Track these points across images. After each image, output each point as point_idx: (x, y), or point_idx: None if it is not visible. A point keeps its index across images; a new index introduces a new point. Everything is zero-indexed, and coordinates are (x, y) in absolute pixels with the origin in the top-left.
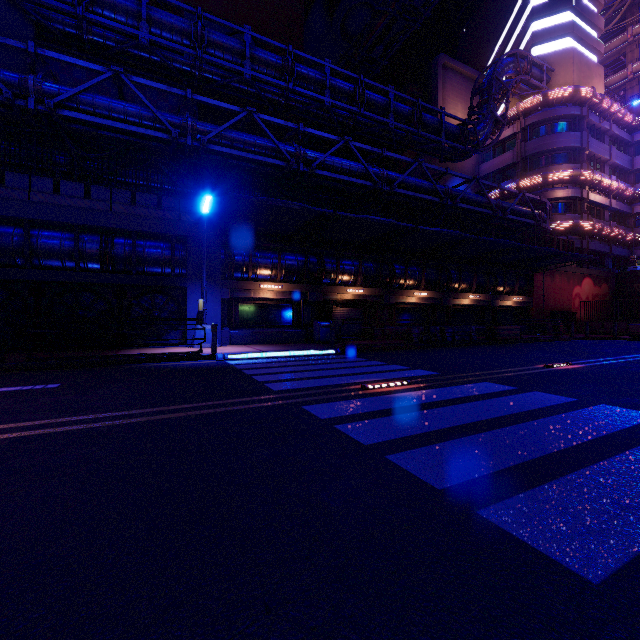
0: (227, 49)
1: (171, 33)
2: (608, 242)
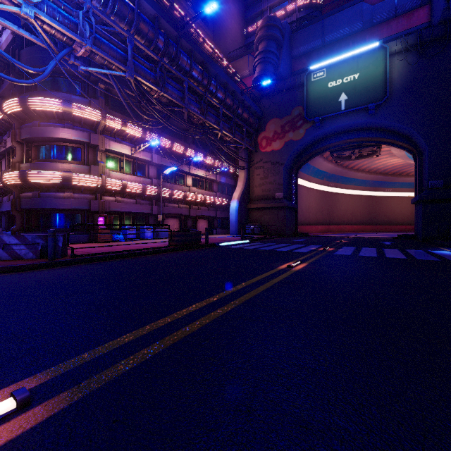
0: None
1: None
2: None
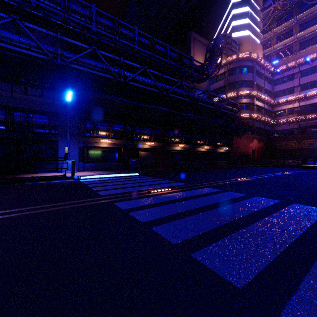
0: (82, 15)
1: (50, 2)
2: (264, 123)
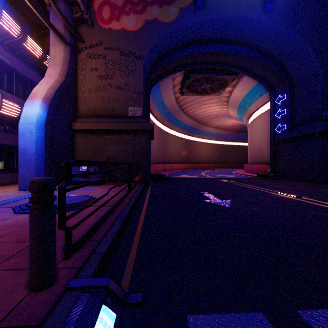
0: None
1: None
2: None
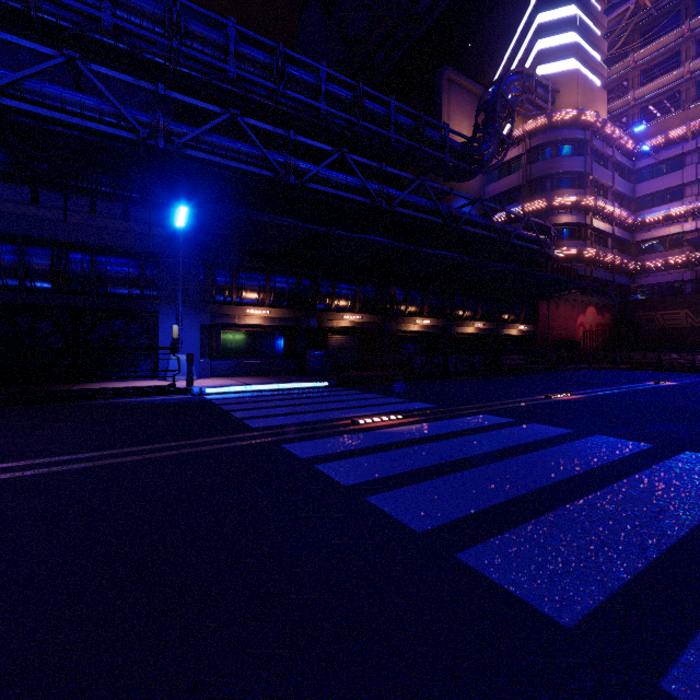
0: (208, 42)
1: (141, 18)
2: (611, 270)
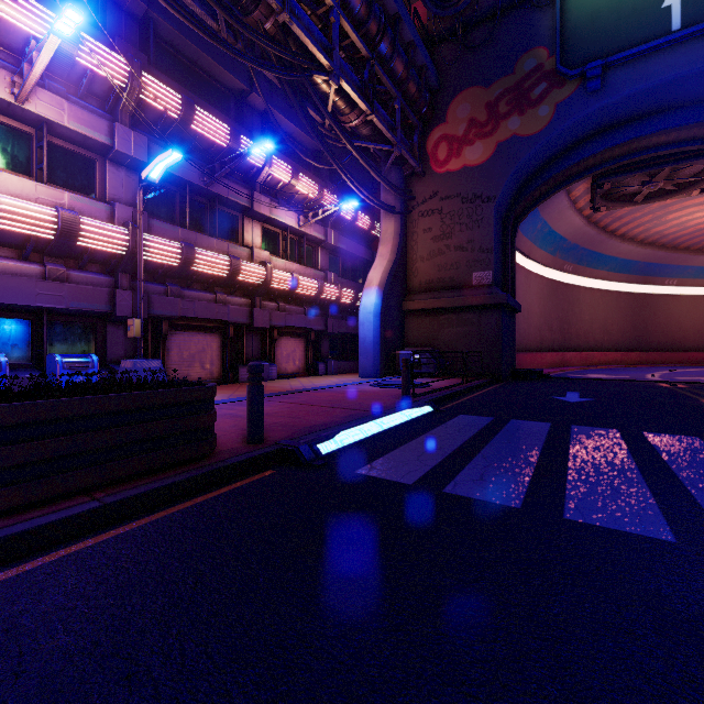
0: None
1: None
2: None
